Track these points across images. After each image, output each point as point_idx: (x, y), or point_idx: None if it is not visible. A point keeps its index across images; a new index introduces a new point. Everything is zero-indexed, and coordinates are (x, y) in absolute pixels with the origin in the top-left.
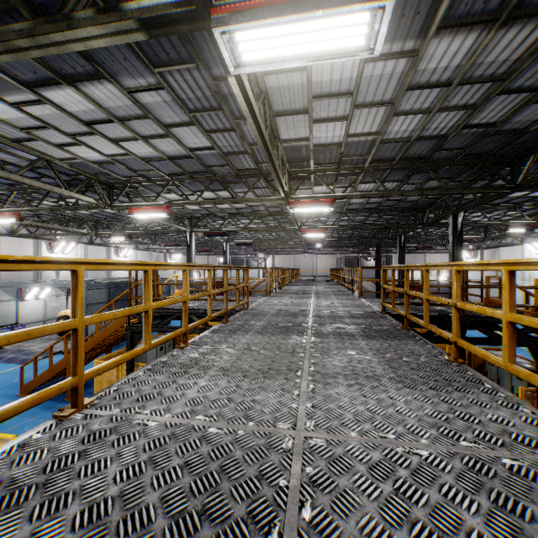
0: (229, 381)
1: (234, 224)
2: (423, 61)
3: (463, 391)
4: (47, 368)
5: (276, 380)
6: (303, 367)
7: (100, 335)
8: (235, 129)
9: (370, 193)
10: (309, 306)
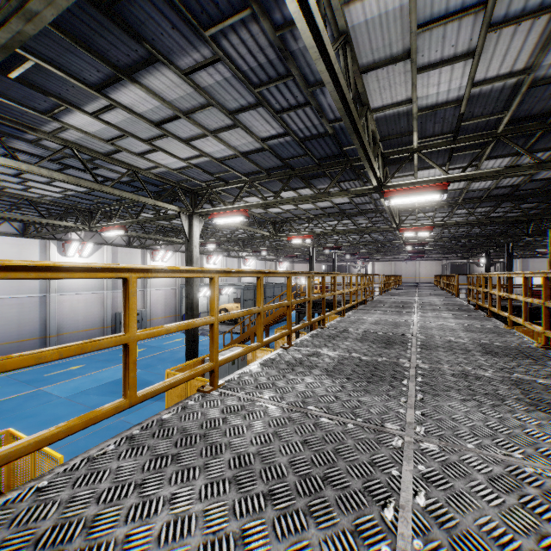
0: (386, 315)
1: (344, 238)
2: (482, 166)
3: (480, 320)
4: (226, 340)
5: (404, 316)
6: (414, 315)
7: (271, 317)
8: (368, 195)
9: (462, 221)
10: (414, 300)
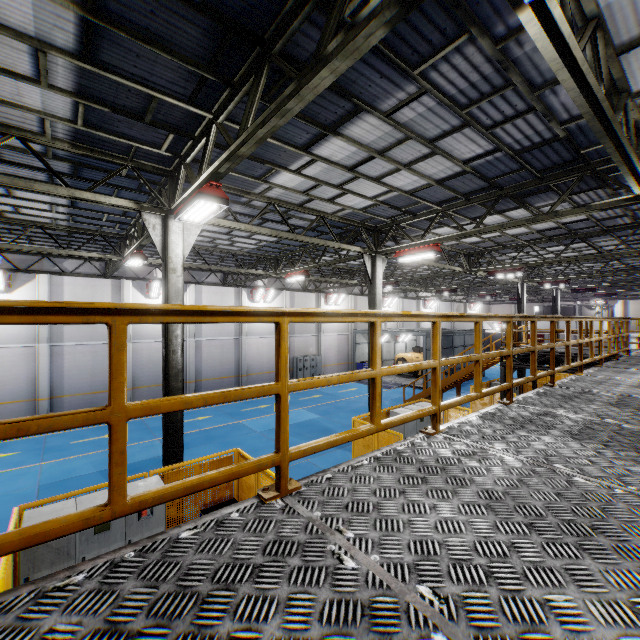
0: None
1: (572, 268)
2: None
3: None
4: (405, 394)
5: None
6: None
7: (464, 370)
8: None
9: None
10: None
